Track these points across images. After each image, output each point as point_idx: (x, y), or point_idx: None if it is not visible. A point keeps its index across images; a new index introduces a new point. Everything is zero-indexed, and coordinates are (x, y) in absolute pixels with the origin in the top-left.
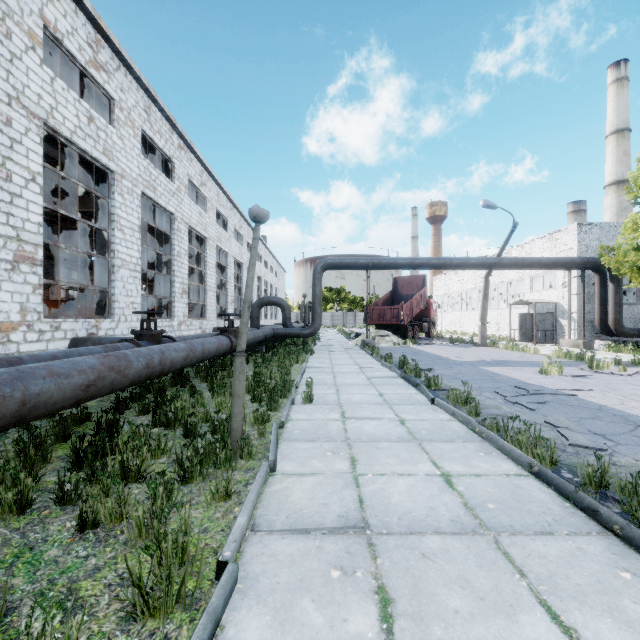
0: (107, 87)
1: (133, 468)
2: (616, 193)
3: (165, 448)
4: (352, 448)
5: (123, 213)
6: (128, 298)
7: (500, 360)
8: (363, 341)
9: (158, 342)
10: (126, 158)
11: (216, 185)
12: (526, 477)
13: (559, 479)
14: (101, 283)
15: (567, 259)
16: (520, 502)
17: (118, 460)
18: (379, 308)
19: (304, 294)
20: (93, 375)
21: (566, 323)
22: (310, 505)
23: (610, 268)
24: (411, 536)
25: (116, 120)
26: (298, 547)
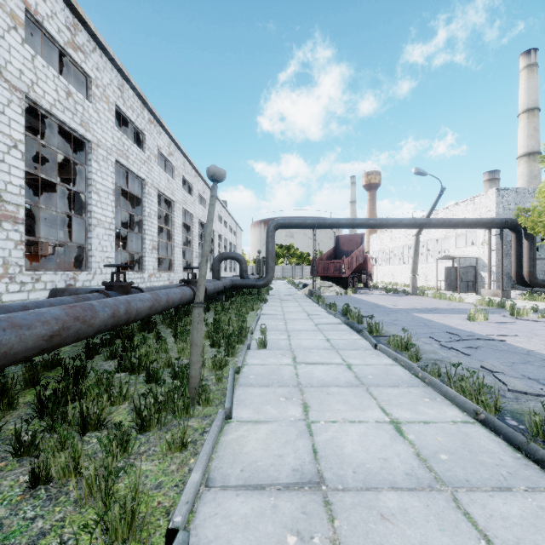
0: (84, 66)
1: (93, 416)
2: (527, 163)
3: (126, 395)
4: (304, 393)
5: (99, 178)
6: (103, 253)
7: (431, 308)
8: (310, 291)
9: (127, 293)
10: (101, 129)
11: (182, 155)
12: (473, 424)
13: (508, 428)
14: (79, 240)
15: (488, 219)
16: (471, 452)
17: (78, 409)
18: (324, 262)
19: (259, 250)
20: (57, 325)
21: (486, 275)
22: (265, 457)
23: (525, 227)
24: (367, 492)
25: (92, 96)
26: (253, 506)
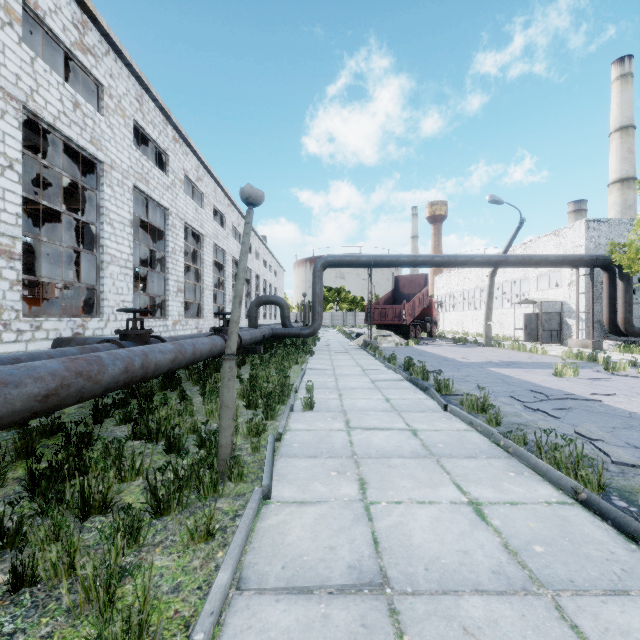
0: (95, 72)
1: (97, 497)
2: (620, 191)
3: (141, 468)
4: (360, 466)
5: (113, 206)
6: (118, 296)
7: (509, 361)
8: (365, 341)
9: (145, 343)
10: (116, 148)
11: (213, 181)
12: (572, 506)
13: (618, 512)
14: (89, 280)
15: (575, 256)
16: (573, 543)
17: (78, 487)
18: (381, 307)
19: (304, 293)
20: (54, 383)
21: (573, 323)
22: (312, 549)
23: (620, 266)
24: (444, 597)
25: (105, 107)
26: (297, 616)
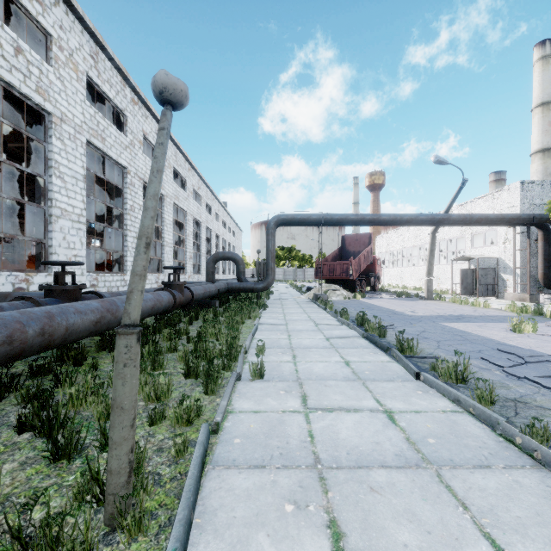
0: (41, 20)
1: None
2: (542, 160)
3: None
4: (328, 489)
5: (63, 160)
6: (70, 250)
7: (456, 315)
8: (315, 295)
9: (74, 299)
10: (67, 102)
11: (174, 145)
12: None
13: None
14: (40, 234)
15: (514, 215)
16: None
17: None
18: (329, 263)
19: (258, 249)
20: None
21: (508, 277)
22: None
23: None
24: None
25: (54, 58)
26: None
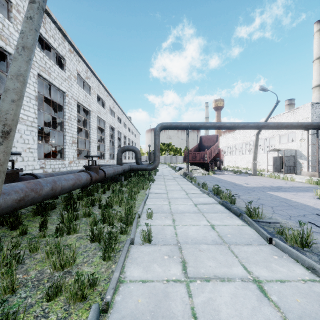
0: None
1: None
2: (319, 91)
3: None
4: None
5: None
6: (25, 145)
7: (276, 186)
8: (184, 173)
9: (12, 180)
10: None
11: (97, 80)
12: None
13: None
14: None
15: (308, 123)
16: None
17: None
18: (192, 153)
19: (149, 144)
20: None
21: (303, 162)
22: None
23: None
24: None
25: (13, 17)
26: None
